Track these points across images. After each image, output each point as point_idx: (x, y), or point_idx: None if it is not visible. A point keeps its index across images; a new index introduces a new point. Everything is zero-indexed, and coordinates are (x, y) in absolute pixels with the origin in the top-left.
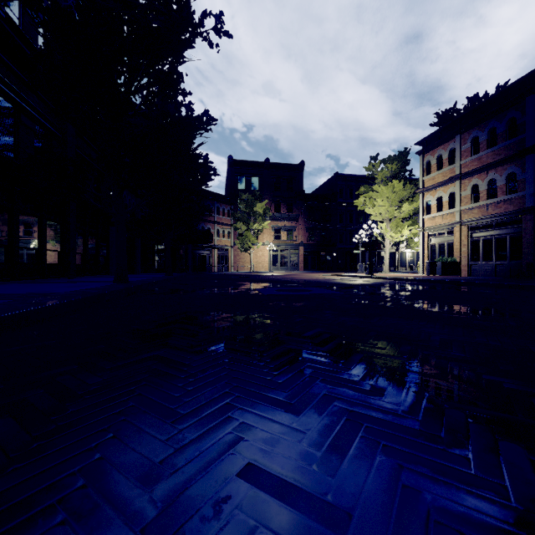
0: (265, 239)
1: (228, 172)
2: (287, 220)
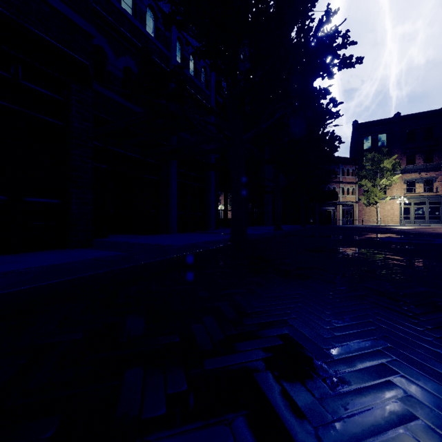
0: (394, 193)
1: (352, 136)
2: (424, 171)
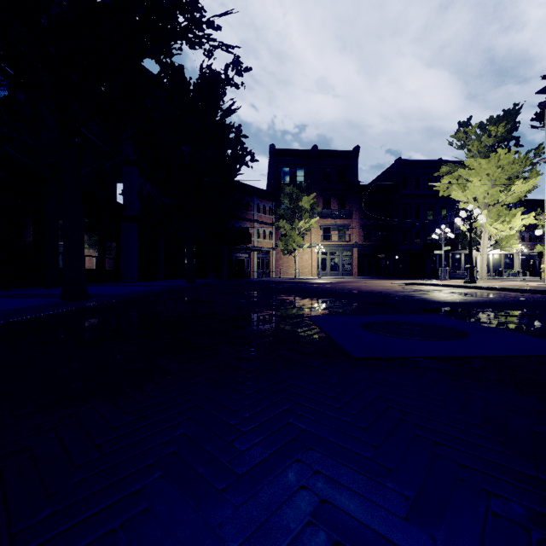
0: (312, 240)
1: (269, 164)
2: (339, 217)
